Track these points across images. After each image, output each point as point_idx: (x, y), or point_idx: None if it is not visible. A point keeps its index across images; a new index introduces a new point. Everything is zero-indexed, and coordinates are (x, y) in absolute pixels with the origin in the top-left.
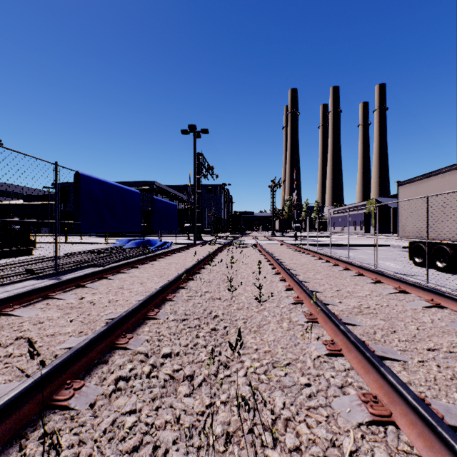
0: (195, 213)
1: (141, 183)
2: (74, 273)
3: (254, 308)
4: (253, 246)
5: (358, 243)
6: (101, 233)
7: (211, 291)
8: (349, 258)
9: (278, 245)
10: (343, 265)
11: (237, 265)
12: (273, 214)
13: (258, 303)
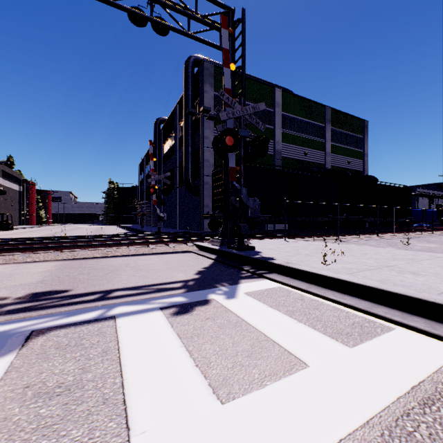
0: None
1: None
2: None
3: None
4: None
5: None
6: None
7: None
8: None
9: None
10: None
11: None
12: None
13: None
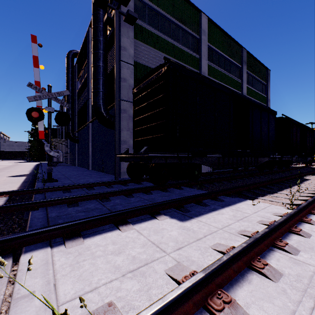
0: None
1: None
2: None
3: None
4: None
5: None
6: None
7: None
8: None
9: None
10: None
11: None
12: None
13: None
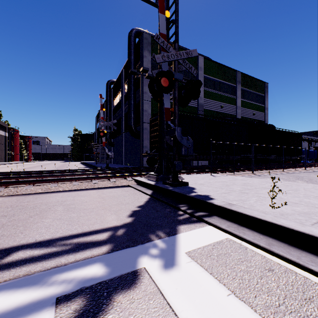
0: None
1: None
2: None
3: None
4: None
5: None
6: None
7: None
8: None
9: None
10: None
11: None
12: None
13: None
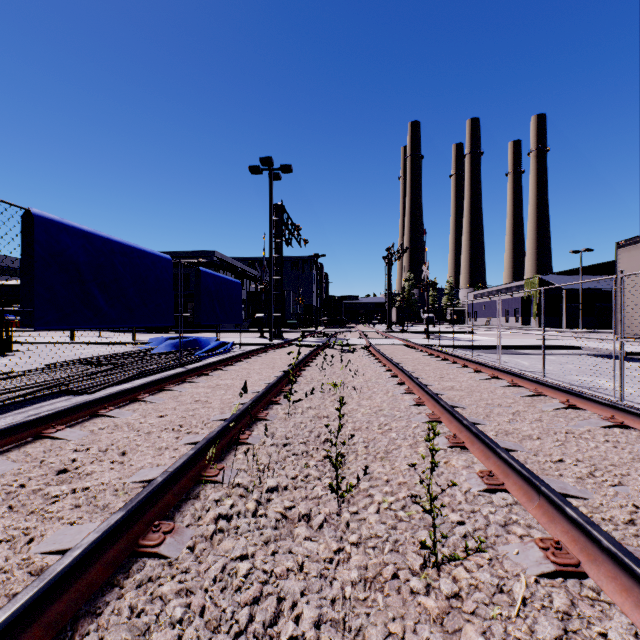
0: (271, 297)
1: (194, 253)
2: (20, 410)
3: (420, 590)
4: (365, 350)
5: (530, 344)
6: (137, 328)
7: (284, 488)
8: (537, 373)
9: (403, 347)
10: (556, 397)
11: (342, 390)
12: (388, 299)
13: (423, 554)
